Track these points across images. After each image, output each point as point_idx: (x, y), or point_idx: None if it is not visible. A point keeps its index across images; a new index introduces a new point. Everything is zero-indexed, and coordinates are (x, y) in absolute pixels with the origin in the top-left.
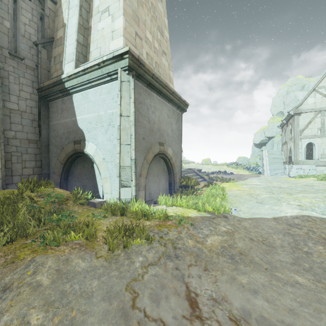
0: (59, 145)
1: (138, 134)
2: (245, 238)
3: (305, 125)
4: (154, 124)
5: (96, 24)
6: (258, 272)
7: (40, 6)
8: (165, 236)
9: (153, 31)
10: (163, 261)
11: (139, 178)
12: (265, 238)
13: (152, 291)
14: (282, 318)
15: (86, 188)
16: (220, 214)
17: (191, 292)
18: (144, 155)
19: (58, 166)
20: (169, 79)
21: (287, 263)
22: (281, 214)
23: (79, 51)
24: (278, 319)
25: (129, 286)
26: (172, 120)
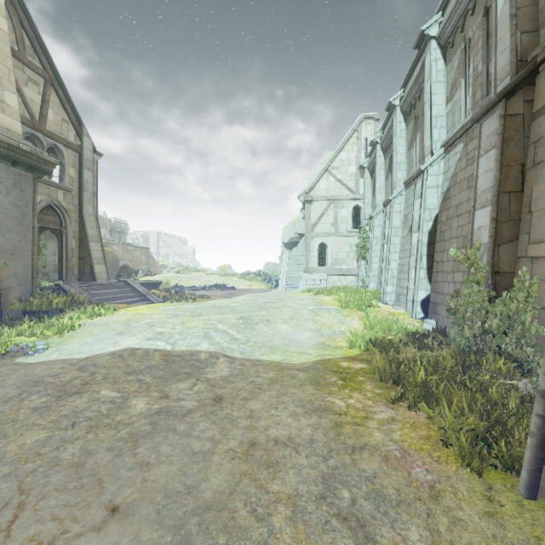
0: None
1: None
2: None
3: (317, 217)
4: None
5: None
6: None
7: None
8: None
9: None
10: None
11: None
12: None
13: None
14: None
15: None
16: None
17: None
18: None
19: None
20: (1, 107)
21: None
22: (108, 349)
23: None
24: None
25: None
26: None
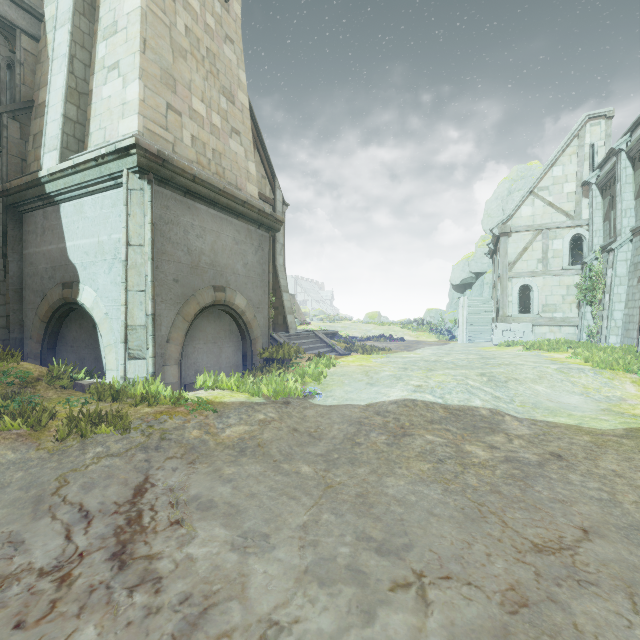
0: (39, 290)
1: (164, 274)
2: (285, 428)
3: (517, 253)
4: (201, 256)
5: (99, 88)
6: (260, 464)
7: (7, 46)
8: (158, 425)
9: (209, 97)
10: (133, 452)
11: (166, 344)
12: (320, 429)
13: (89, 480)
14: (234, 500)
15: (85, 363)
16: (283, 400)
17: (148, 483)
18: (179, 308)
19: (37, 326)
20: (247, 176)
21: (312, 455)
22: (382, 398)
23: (69, 132)
24: (227, 501)
25: (62, 476)
26: (247, 248)
